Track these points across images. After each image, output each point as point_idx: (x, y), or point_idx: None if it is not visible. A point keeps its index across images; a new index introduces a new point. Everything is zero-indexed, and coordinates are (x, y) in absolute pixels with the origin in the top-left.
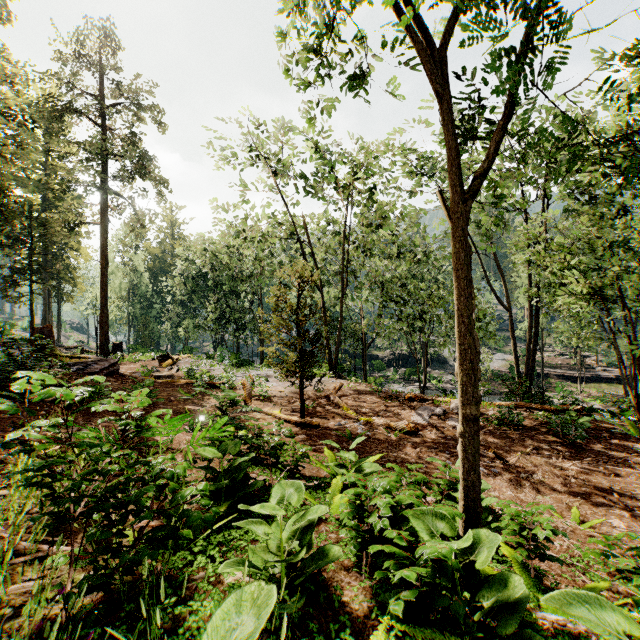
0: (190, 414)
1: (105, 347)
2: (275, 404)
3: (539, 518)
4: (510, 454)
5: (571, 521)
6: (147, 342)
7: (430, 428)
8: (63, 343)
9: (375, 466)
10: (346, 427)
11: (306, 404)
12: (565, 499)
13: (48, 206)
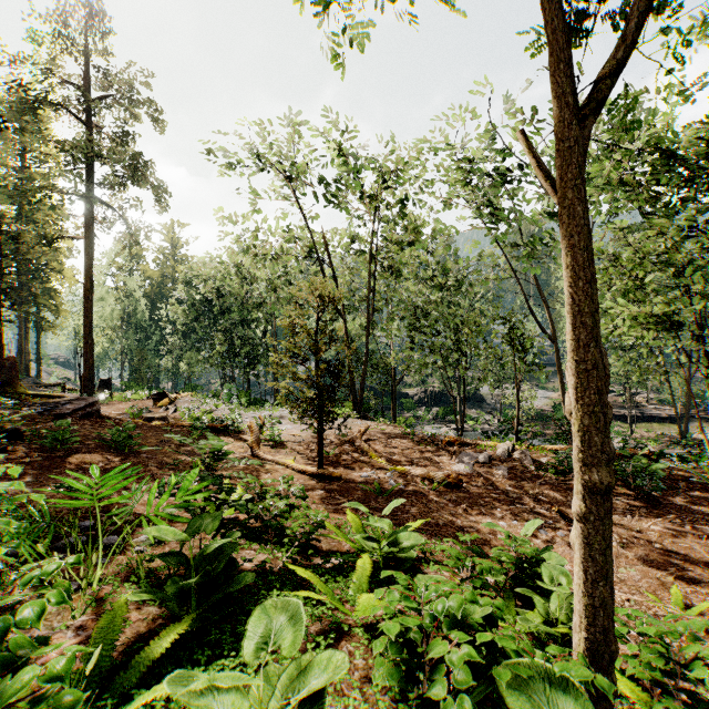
0: (180, 465)
1: (89, 384)
2: (288, 451)
3: (700, 649)
4: None
5: (671, 606)
6: (144, 379)
7: (475, 479)
8: (45, 380)
9: (415, 537)
10: (374, 479)
11: (326, 450)
12: (655, 572)
13: (25, 220)
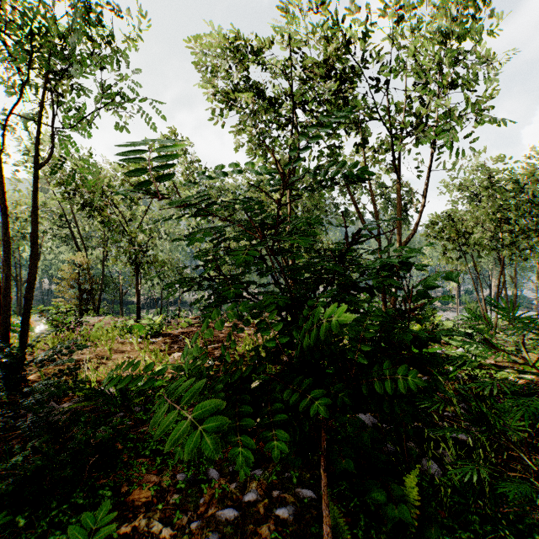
0: None
1: None
2: None
3: None
4: None
5: None
6: None
7: None
8: None
9: None
10: None
11: None
12: None
13: None
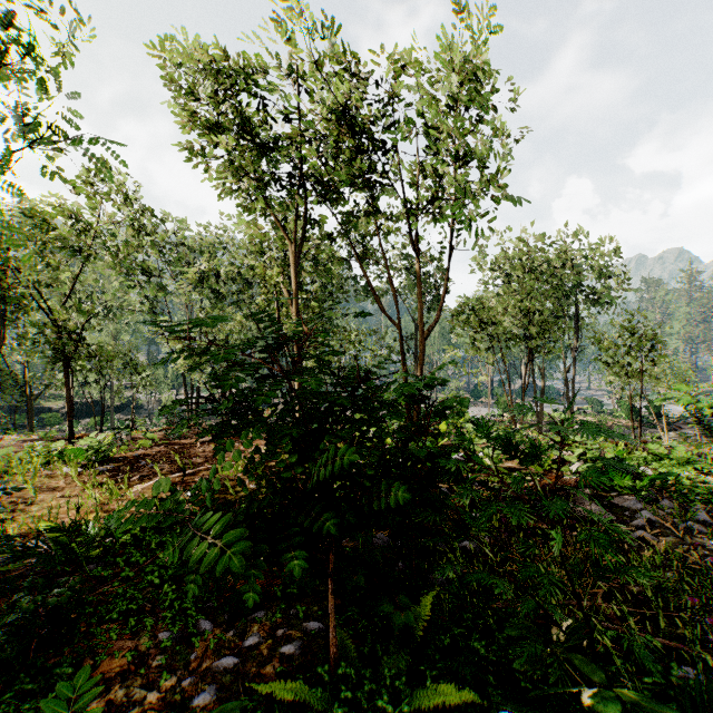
0: None
1: None
2: None
3: None
4: None
5: None
6: None
7: None
8: None
9: None
10: None
11: None
12: None
13: None
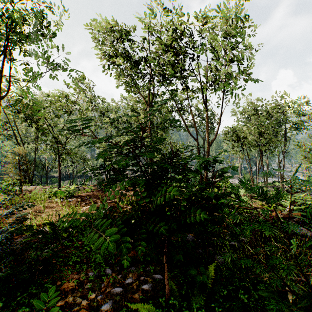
0: None
1: None
2: None
3: None
4: None
5: None
6: None
7: None
8: None
9: None
10: None
11: None
12: None
13: None
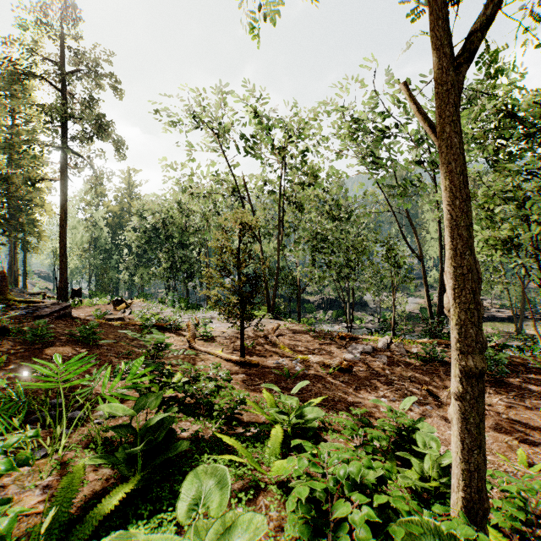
0: (132, 355)
1: (64, 293)
2: (217, 344)
3: None
4: (439, 390)
5: (517, 464)
6: (106, 289)
7: (362, 365)
8: (30, 290)
9: (317, 411)
10: (284, 365)
11: (246, 343)
12: (503, 437)
13: (14, 166)
